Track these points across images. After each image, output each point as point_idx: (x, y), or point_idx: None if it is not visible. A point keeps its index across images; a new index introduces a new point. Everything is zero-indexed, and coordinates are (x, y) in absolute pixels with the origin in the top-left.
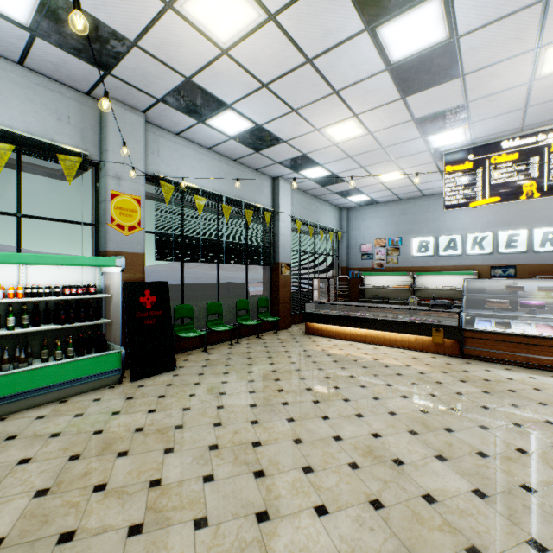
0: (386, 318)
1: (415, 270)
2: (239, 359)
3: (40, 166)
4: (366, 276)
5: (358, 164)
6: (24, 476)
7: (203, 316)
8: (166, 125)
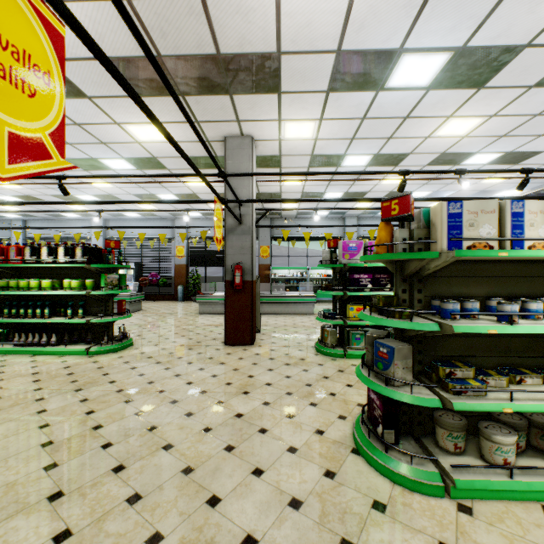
0: None
1: None
2: None
3: None
4: None
5: None
6: (326, 306)
7: None
8: (365, 217)
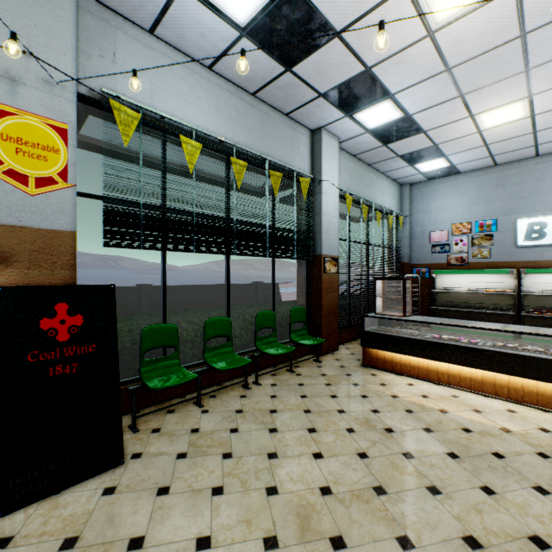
0: (527, 352)
1: (520, 266)
2: (254, 431)
3: None
4: (439, 275)
5: (456, 89)
6: None
7: (202, 339)
8: (125, 5)
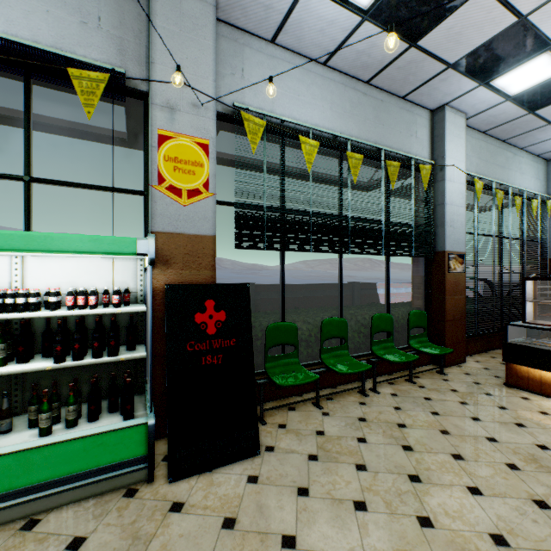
0: None
1: None
2: (384, 445)
3: (103, 129)
4: None
5: None
6: None
7: (316, 339)
8: (252, 21)
